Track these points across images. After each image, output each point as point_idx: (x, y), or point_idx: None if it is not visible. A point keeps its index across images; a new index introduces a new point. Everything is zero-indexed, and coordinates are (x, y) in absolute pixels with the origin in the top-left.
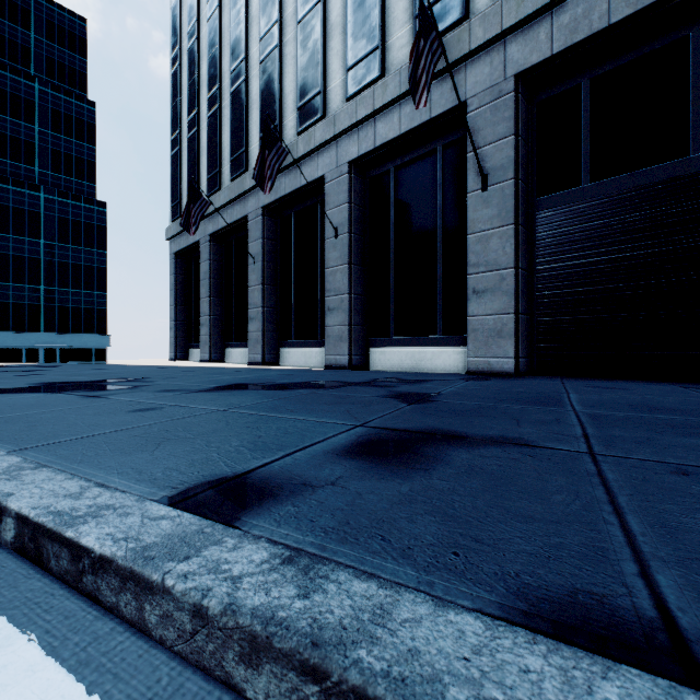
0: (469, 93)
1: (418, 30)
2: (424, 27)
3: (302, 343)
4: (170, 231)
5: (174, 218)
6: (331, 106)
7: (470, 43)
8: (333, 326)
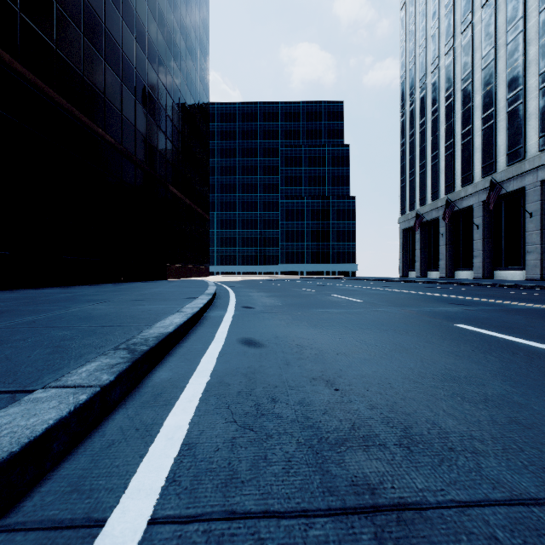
0: (525, 184)
1: (488, 191)
2: (492, 188)
3: (464, 269)
4: (400, 220)
5: (402, 214)
6: (475, 179)
7: (524, 169)
8: (476, 263)
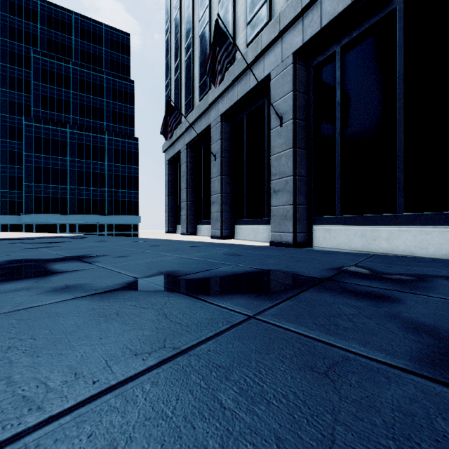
0: None
1: None
2: None
3: (251, 221)
4: (164, 146)
5: None
6: (276, 9)
7: None
8: (277, 206)
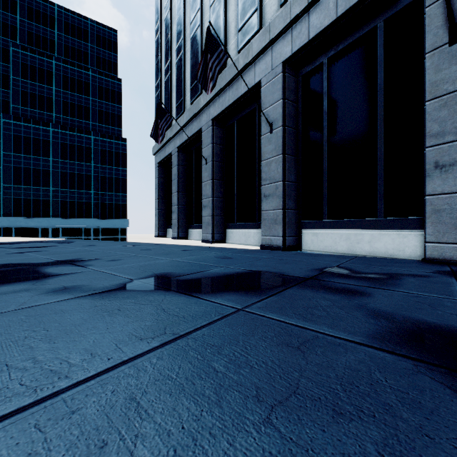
0: None
1: None
2: None
3: (242, 225)
4: (154, 148)
5: None
6: (267, 18)
7: None
8: (268, 210)
